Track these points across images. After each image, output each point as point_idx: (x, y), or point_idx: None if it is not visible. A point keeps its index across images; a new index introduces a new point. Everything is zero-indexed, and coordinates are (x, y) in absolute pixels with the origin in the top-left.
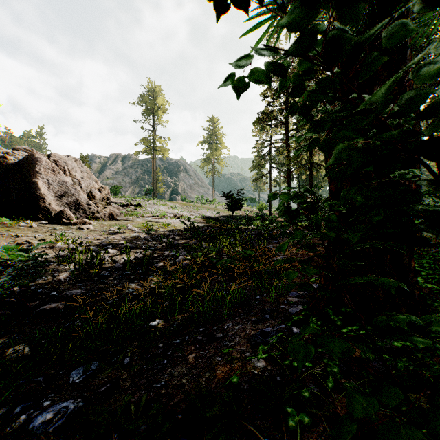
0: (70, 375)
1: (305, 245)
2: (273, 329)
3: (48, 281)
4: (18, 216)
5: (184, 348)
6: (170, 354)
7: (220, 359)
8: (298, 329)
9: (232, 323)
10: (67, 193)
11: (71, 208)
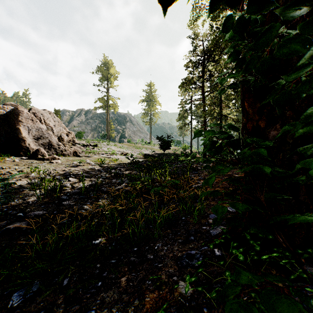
0: (11, 297)
1: (230, 178)
2: (197, 252)
3: (19, 203)
4: (5, 153)
5: (118, 268)
6: (105, 275)
7: (149, 282)
8: (220, 252)
9: (161, 243)
10: (42, 136)
11: (45, 147)
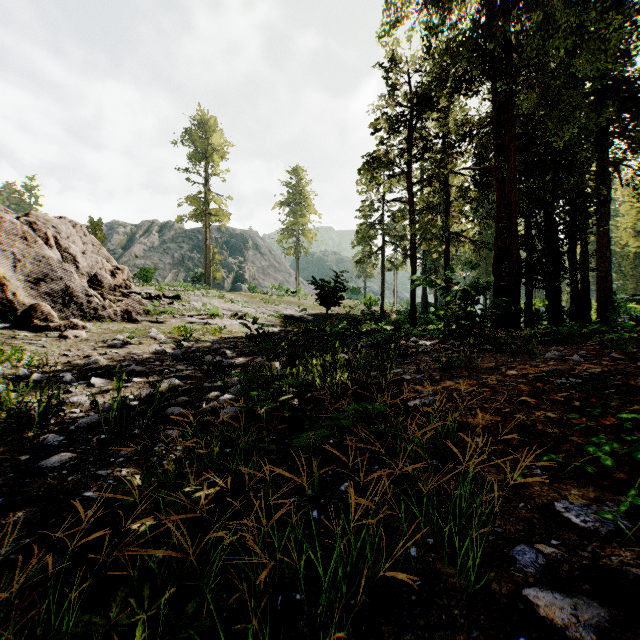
0: None
1: None
2: None
3: None
4: None
5: None
6: None
7: None
8: None
9: None
10: (50, 276)
11: (56, 302)
